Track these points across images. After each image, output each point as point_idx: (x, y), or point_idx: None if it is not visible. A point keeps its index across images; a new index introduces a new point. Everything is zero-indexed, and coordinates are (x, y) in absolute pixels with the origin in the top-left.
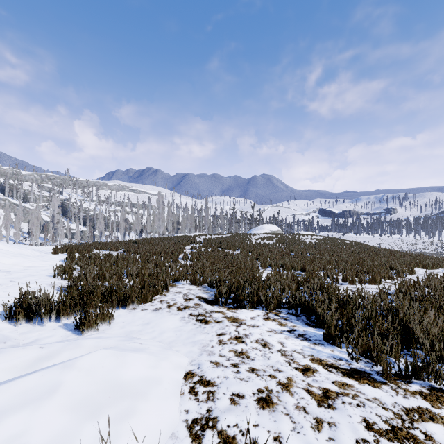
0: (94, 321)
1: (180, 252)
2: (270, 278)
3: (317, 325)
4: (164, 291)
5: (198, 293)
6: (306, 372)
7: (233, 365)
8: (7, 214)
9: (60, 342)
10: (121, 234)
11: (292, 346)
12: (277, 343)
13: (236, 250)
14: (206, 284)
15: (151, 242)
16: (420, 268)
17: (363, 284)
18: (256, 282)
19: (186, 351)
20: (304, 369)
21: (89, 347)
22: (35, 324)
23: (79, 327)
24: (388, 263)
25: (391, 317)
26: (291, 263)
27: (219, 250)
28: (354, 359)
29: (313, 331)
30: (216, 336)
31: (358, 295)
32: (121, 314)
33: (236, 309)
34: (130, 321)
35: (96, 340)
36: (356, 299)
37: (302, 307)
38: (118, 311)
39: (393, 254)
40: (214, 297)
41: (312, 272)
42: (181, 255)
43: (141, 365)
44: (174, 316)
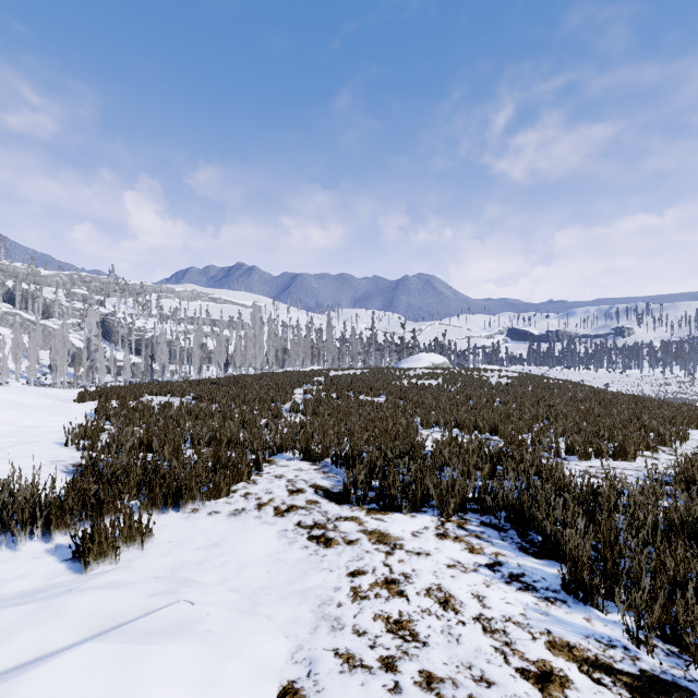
0: (109, 545)
1: (286, 400)
2: (442, 451)
3: (543, 552)
4: (253, 472)
5: (314, 479)
6: (548, 687)
7: (384, 663)
8: (17, 336)
9: (30, 595)
10: (194, 368)
11: (502, 606)
12: (470, 598)
13: (379, 395)
14: (328, 460)
15: (239, 382)
16: (692, 428)
17: (603, 460)
18: (418, 460)
19: (286, 618)
20: (539, 675)
21: (81, 615)
22: (1, 546)
23: (81, 555)
24: (640, 421)
25: (691, 538)
26: (472, 421)
27: (350, 395)
28: (639, 643)
29: (538, 566)
30: (346, 578)
31: (613, 489)
32: (170, 523)
33: (383, 512)
34: (183, 539)
35: (99, 597)
36: (610, 496)
37: (509, 512)
38: (166, 515)
39: (640, 404)
40: (343, 488)
41: (512, 437)
42: (287, 405)
43: (178, 683)
44: (267, 528)
